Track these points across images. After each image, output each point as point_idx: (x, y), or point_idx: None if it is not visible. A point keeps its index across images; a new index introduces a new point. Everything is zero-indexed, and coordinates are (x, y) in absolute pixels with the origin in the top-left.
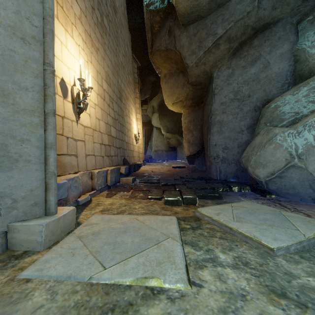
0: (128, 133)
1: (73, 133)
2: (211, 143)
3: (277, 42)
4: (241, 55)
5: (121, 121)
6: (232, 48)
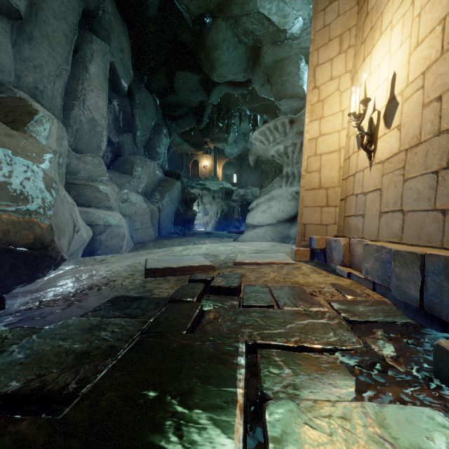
0: None
1: (364, 185)
2: None
3: None
4: None
5: None
6: None
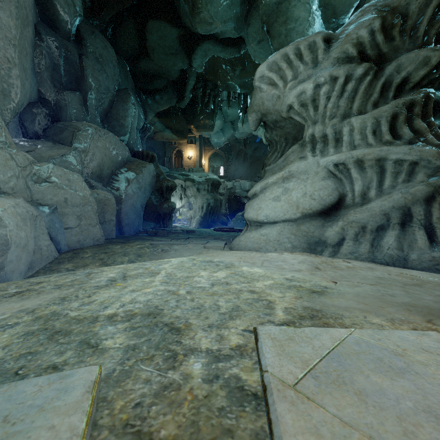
0: None
1: None
2: None
3: None
4: None
5: None
6: None
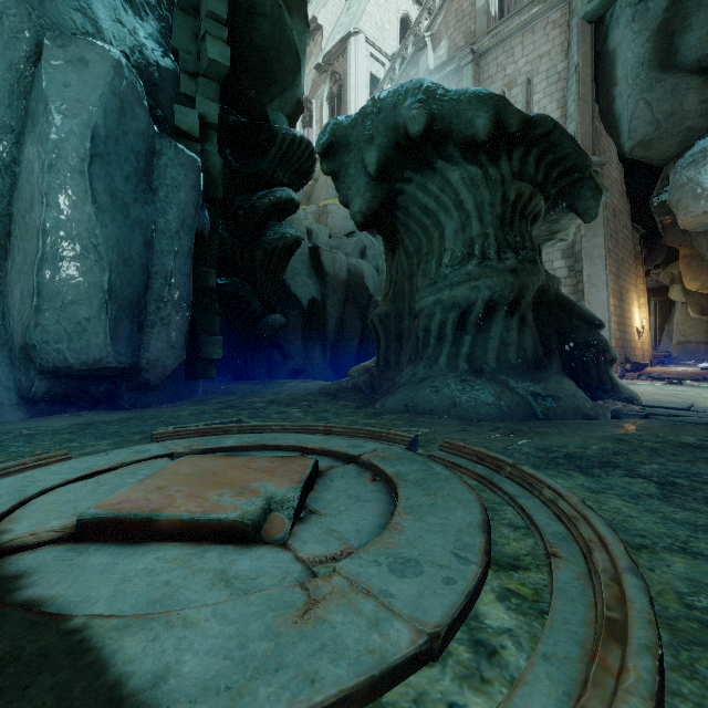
0: (628, 330)
1: None
2: None
3: None
4: None
5: (622, 321)
6: None
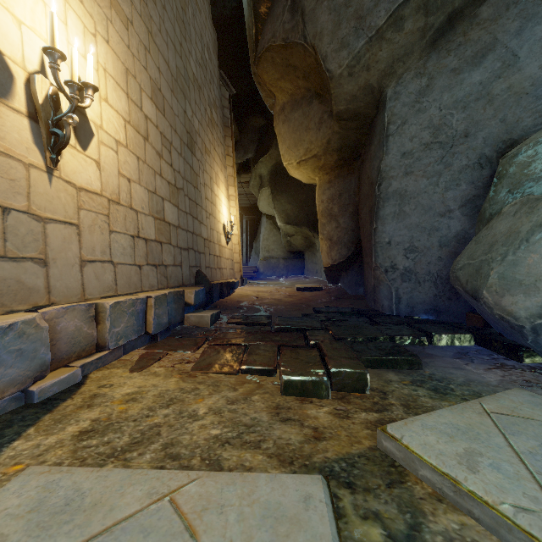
0: (208, 221)
1: (33, 199)
2: (379, 240)
3: (537, 7)
4: (450, 45)
5: (193, 194)
6: (430, 29)
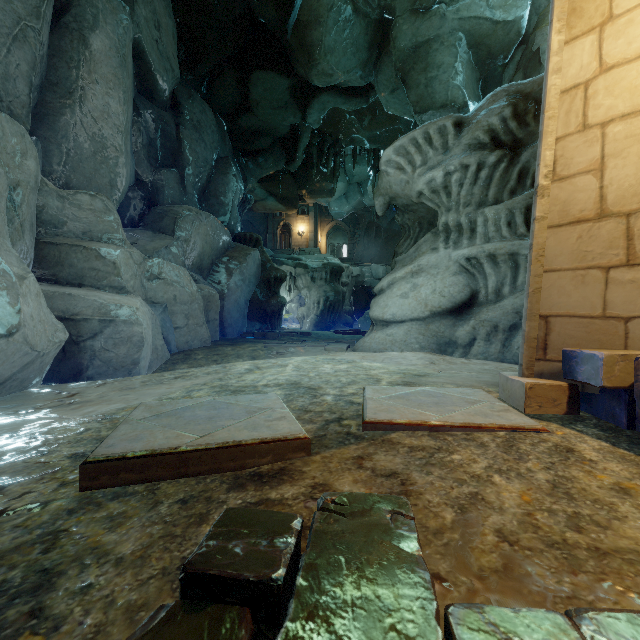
0: None
1: None
2: None
3: None
4: None
5: None
6: None
